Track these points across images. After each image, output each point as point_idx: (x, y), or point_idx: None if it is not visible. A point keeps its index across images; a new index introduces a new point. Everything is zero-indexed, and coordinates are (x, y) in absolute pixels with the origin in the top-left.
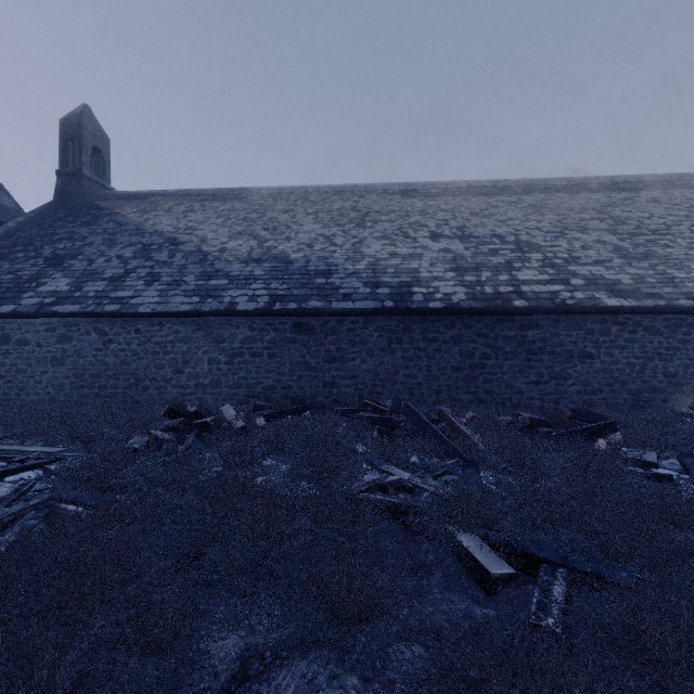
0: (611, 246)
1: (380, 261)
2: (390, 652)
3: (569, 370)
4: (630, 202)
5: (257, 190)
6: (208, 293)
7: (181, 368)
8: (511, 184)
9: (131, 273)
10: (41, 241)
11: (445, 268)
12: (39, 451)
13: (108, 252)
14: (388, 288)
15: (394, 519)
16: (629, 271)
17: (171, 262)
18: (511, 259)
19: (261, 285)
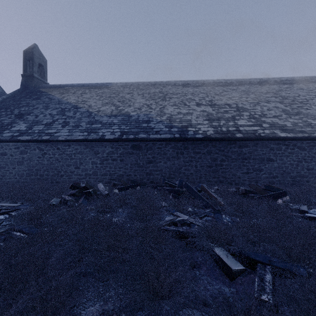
0: (281, 109)
1: (172, 116)
2: (181, 314)
3: (262, 167)
4: (289, 89)
5: (115, 83)
6: (92, 130)
7: (79, 166)
8: (233, 81)
9: (55, 121)
10: (14, 107)
11: (203, 119)
12: (7, 205)
13: (45, 112)
14: (177, 128)
15: (180, 239)
16: (290, 120)
17: (74, 116)
18: (234, 115)
19: (117, 127)
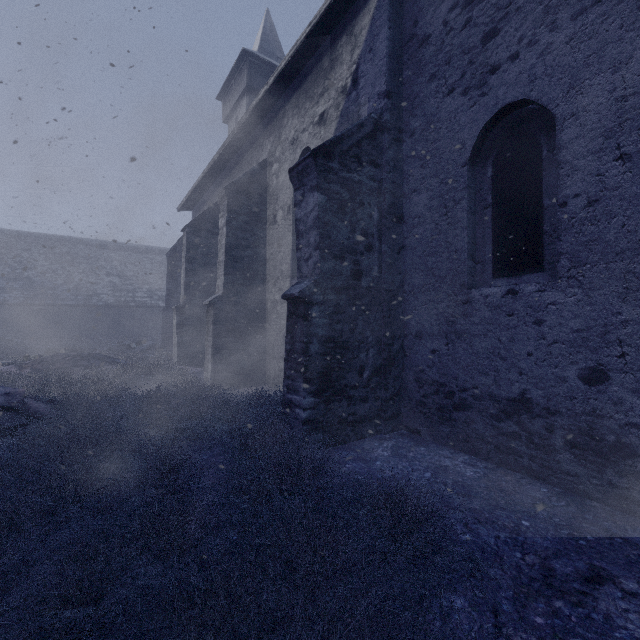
0: None
1: (80, 285)
2: None
3: (149, 325)
4: None
5: (1, 230)
6: None
7: None
8: (154, 249)
9: None
10: None
11: (109, 290)
12: None
13: None
14: (83, 297)
15: None
16: None
17: None
18: (136, 288)
19: (20, 293)
